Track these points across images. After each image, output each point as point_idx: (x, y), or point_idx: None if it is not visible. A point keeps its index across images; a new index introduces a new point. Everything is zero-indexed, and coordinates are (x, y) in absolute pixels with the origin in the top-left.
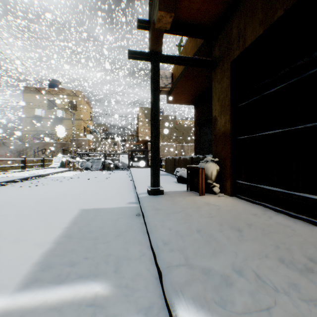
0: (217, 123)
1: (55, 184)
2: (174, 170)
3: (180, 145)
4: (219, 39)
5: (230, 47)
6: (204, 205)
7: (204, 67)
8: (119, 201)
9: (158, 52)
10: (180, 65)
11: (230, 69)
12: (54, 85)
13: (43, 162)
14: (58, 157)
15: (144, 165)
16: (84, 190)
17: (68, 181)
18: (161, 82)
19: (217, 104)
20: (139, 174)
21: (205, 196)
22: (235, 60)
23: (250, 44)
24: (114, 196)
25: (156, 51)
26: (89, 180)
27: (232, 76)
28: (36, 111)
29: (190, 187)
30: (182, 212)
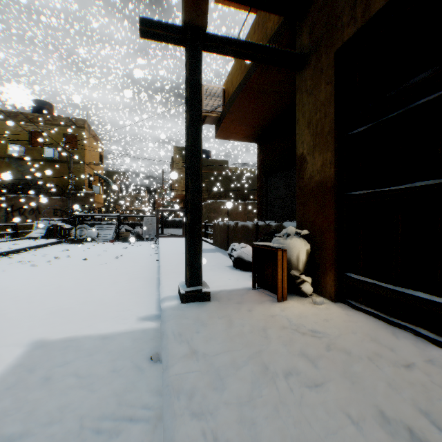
0: (306, 167)
1: (20, 270)
2: (226, 243)
3: (234, 203)
4: (311, 16)
5: (334, 24)
6: (295, 332)
7: (283, 66)
8: (123, 313)
9: (199, 28)
10: (240, 58)
11: (333, 65)
12: (41, 109)
13: (15, 230)
14: (43, 221)
15: (182, 233)
16: (65, 287)
17: (47, 263)
18: (207, 104)
19: (306, 133)
20: (171, 249)
21: (289, 304)
22: (343, 47)
23: (381, 8)
24: (117, 300)
25: (196, 25)
26: (86, 262)
27: (337, 78)
28: (10, 148)
29: (259, 283)
30: (252, 361)
